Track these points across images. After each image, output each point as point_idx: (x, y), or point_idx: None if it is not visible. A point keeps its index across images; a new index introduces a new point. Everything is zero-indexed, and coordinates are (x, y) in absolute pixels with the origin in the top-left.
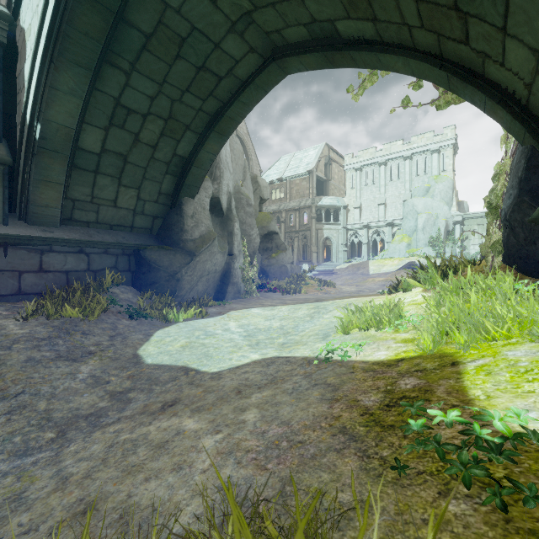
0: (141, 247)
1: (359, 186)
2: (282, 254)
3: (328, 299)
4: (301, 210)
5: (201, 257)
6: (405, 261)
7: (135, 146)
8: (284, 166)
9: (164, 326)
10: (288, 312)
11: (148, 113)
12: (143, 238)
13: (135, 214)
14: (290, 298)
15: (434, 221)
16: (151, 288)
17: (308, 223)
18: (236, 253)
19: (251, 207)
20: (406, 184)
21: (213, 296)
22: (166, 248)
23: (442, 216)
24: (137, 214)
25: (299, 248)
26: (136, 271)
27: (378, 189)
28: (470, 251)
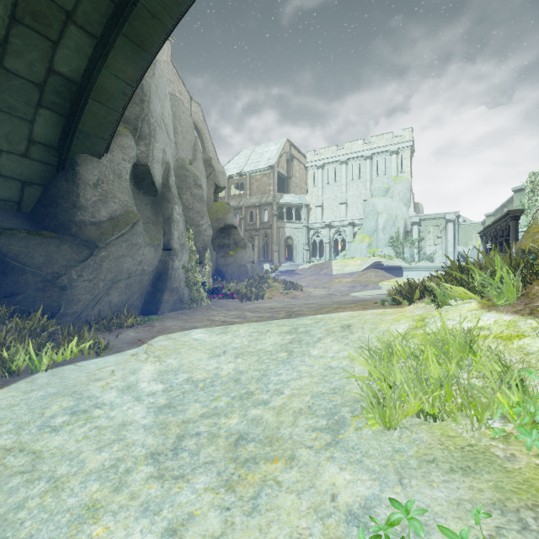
0: None
1: (320, 184)
2: (241, 252)
3: (304, 311)
4: (261, 207)
5: (111, 250)
6: (367, 261)
7: None
8: (244, 160)
9: None
10: (249, 340)
11: None
12: None
13: None
14: (252, 307)
15: (394, 221)
16: (6, 303)
17: (269, 221)
18: (176, 248)
19: (200, 189)
20: (366, 183)
21: (141, 309)
22: (43, 235)
23: (401, 217)
24: None
25: (260, 246)
26: None
27: (340, 188)
28: (426, 251)
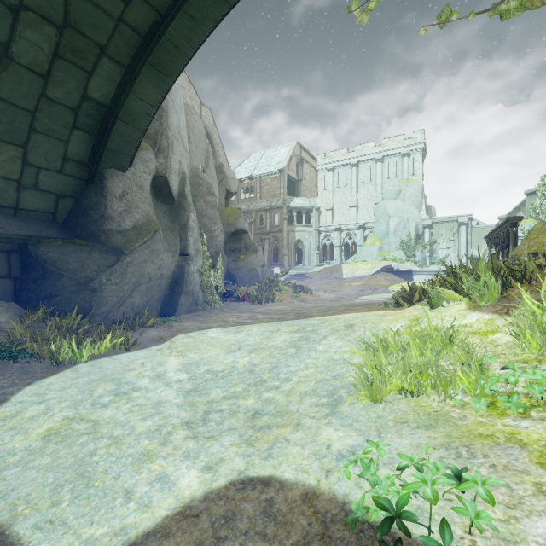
0: (31, 239)
1: (331, 187)
2: (252, 256)
3: (312, 313)
4: (271, 210)
5: (135, 256)
6: (378, 265)
7: (4, 69)
8: (254, 164)
9: (49, 373)
10: (261, 338)
11: (21, 5)
12: (37, 226)
13: (20, 187)
14: (263, 309)
15: (405, 224)
16: (46, 304)
17: (279, 224)
18: (191, 253)
19: (213, 196)
20: (377, 186)
21: (159, 310)
22: (76, 243)
23: (413, 220)
24: (25, 188)
25: (270, 250)
26: (22, 277)
27: (350, 191)
28: (438, 255)
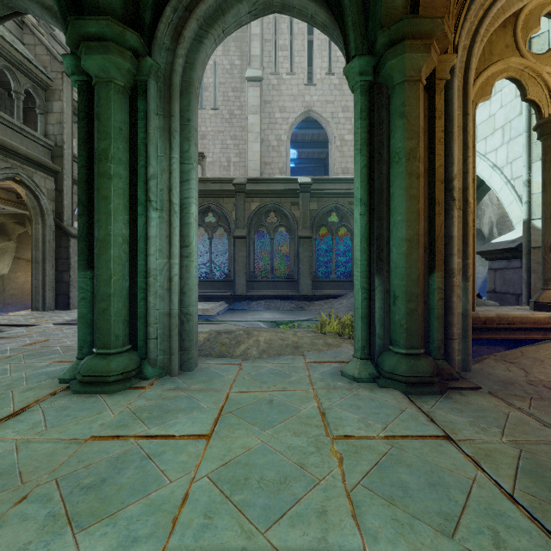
0: None
1: None
2: None
3: None
4: None
5: None
6: None
7: None
8: None
9: None
10: None
11: None
12: None
13: None
14: None
15: None
16: None
17: None
18: None
19: None
20: None
21: None
22: None
23: None
24: None
25: None
26: None
27: None
28: None
